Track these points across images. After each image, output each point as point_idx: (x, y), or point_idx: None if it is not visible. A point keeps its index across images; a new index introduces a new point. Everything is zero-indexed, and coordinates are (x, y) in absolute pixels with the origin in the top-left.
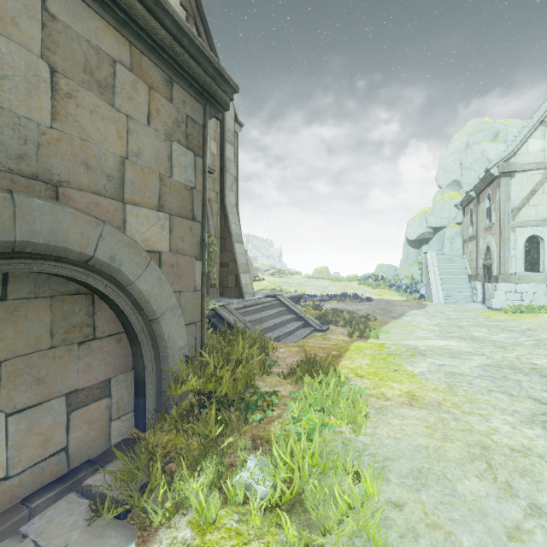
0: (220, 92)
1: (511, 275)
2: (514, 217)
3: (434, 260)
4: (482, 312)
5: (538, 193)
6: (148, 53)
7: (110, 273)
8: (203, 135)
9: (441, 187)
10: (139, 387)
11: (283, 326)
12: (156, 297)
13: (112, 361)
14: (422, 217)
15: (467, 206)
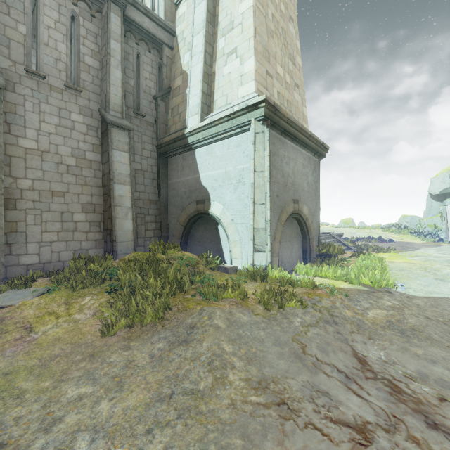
0: (324, 153)
1: None
2: None
3: None
4: None
5: None
6: (310, 152)
7: (304, 217)
8: (318, 169)
9: None
10: (304, 252)
11: None
12: (311, 224)
13: (299, 243)
14: (445, 175)
15: None
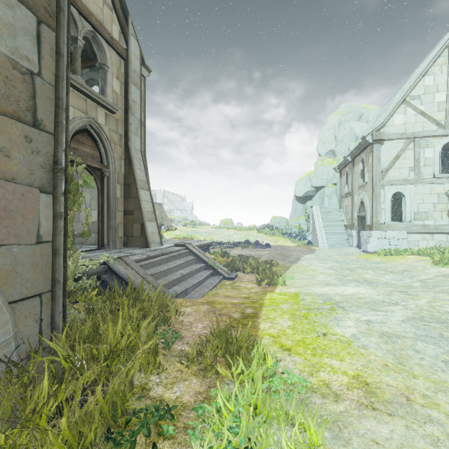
0: None
1: (382, 224)
2: (384, 177)
3: (318, 212)
4: (360, 255)
5: (400, 158)
6: None
7: None
8: None
9: (321, 155)
10: None
11: (191, 276)
12: None
13: None
14: (307, 178)
15: (344, 169)
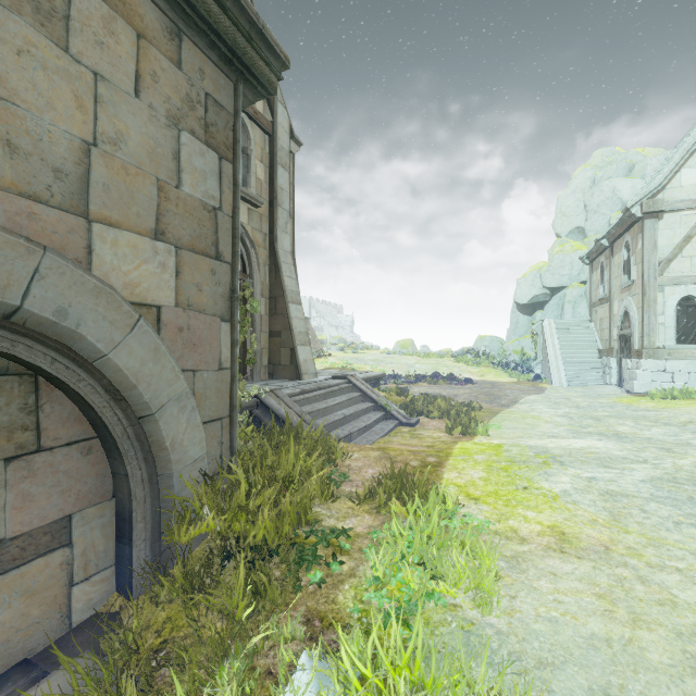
0: (260, 64)
1: (659, 349)
2: (663, 272)
3: (553, 329)
4: (620, 398)
5: (693, 240)
6: None
7: (59, 339)
8: (234, 128)
9: (560, 236)
10: (123, 527)
11: (356, 418)
12: (150, 379)
13: (73, 487)
14: (536, 274)
15: (597, 259)
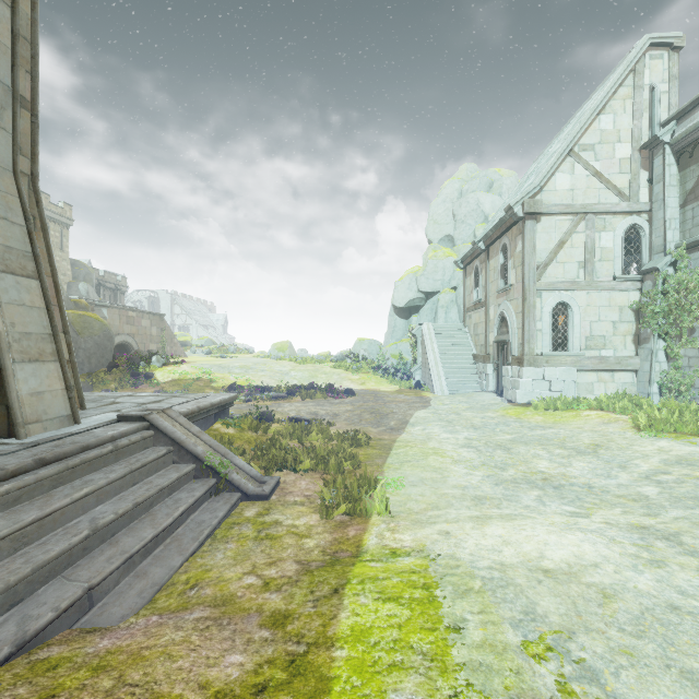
0: None
1: (538, 356)
2: (541, 276)
3: (432, 334)
4: (505, 409)
5: (566, 246)
6: None
7: None
8: None
9: (432, 242)
10: None
11: (141, 514)
12: None
13: None
14: (412, 278)
15: (471, 264)
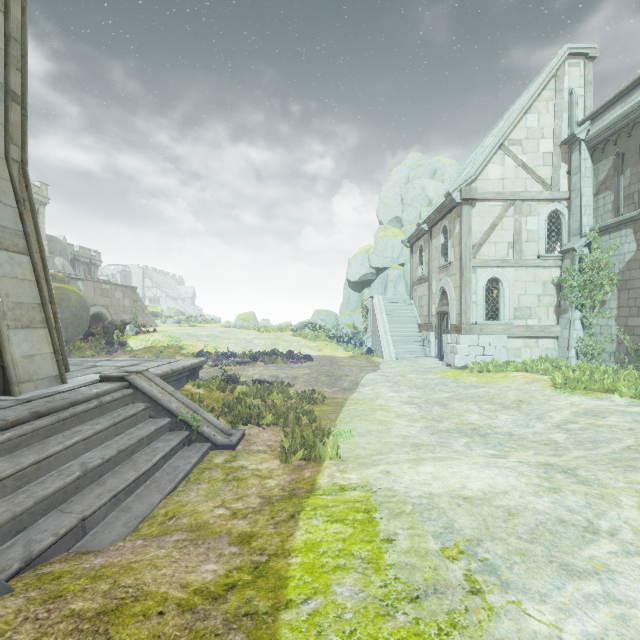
0: None
1: (474, 325)
2: (476, 255)
3: (382, 305)
4: (445, 372)
5: (497, 228)
6: None
7: None
8: None
9: (383, 223)
10: None
11: (124, 460)
12: None
13: None
14: (365, 255)
15: (416, 243)
